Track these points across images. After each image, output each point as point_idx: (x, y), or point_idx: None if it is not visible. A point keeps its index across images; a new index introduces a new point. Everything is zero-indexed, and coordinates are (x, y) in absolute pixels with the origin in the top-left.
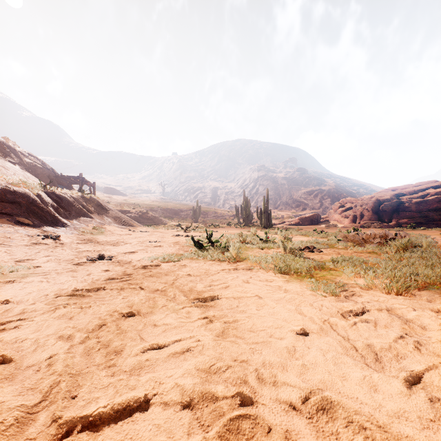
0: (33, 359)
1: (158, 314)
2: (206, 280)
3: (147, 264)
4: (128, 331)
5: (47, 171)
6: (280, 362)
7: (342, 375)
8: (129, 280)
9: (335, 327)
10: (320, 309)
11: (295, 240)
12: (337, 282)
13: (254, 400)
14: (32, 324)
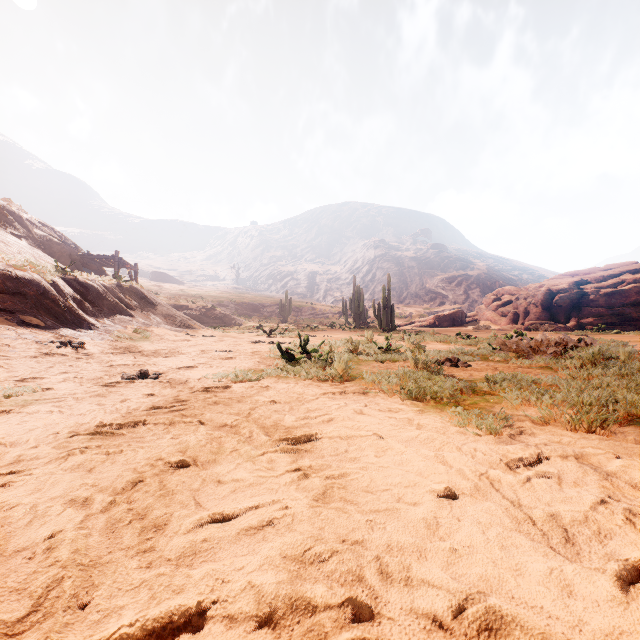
0: (25, 538)
1: (224, 464)
2: (299, 409)
3: (212, 385)
4: (177, 492)
5: (67, 248)
6: (414, 545)
7: (514, 566)
8: (183, 410)
9: (497, 485)
10: (472, 456)
11: (430, 348)
12: (496, 412)
13: (375, 610)
14: (29, 479)
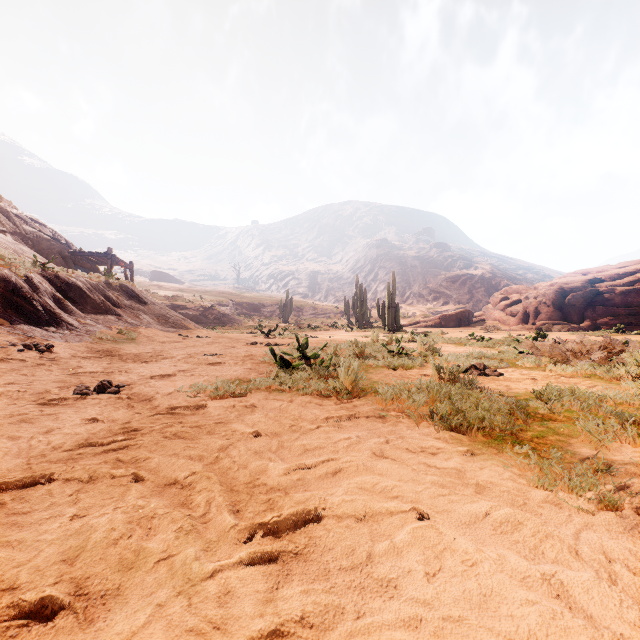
0: None
1: (131, 604)
2: (291, 447)
3: (182, 403)
4: None
5: (57, 244)
6: None
7: None
8: (124, 449)
9: None
10: (610, 576)
11: (444, 351)
12: (583, 456)
13: None
14: None
